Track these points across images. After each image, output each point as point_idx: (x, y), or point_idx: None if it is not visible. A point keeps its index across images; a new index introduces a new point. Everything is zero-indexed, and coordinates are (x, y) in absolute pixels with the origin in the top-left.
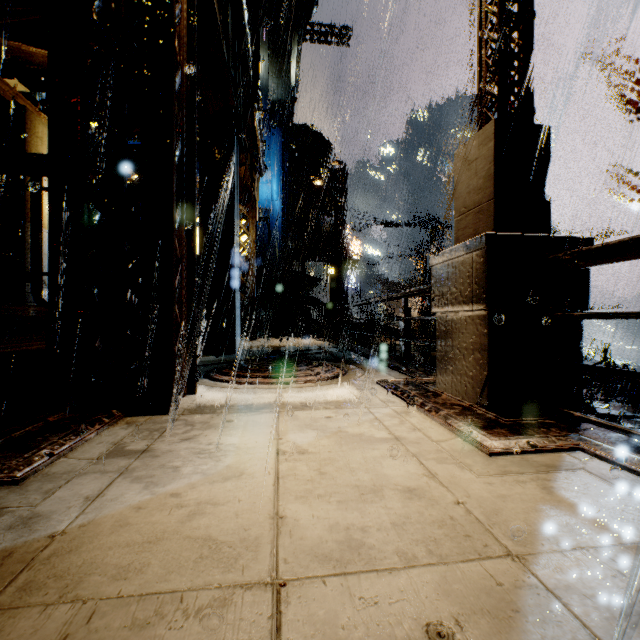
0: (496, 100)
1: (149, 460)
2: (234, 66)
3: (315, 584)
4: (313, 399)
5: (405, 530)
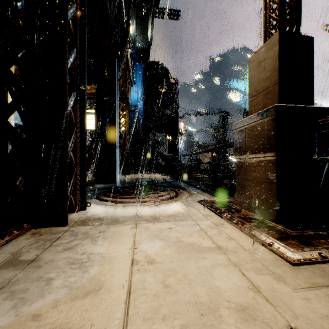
0: (277, 22)
1: (31, 271)
2: (115, 20)
3: None
4: (159, 213)
5: None
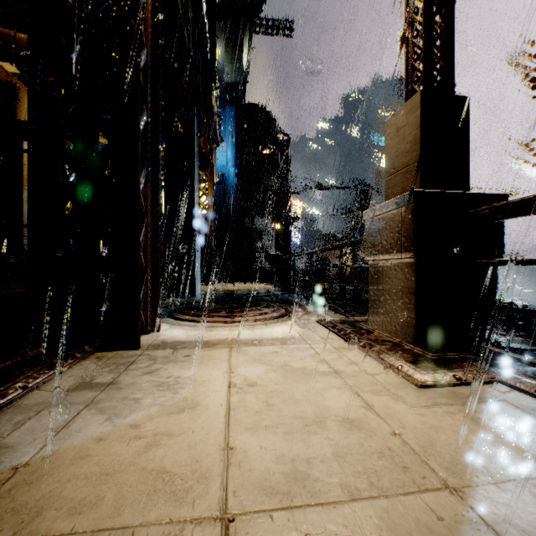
0: (421, 74)
1: (113, 392)
2: (194, 51)
3: (262, 519)
4: (261, 336)
5: (347, 461)
